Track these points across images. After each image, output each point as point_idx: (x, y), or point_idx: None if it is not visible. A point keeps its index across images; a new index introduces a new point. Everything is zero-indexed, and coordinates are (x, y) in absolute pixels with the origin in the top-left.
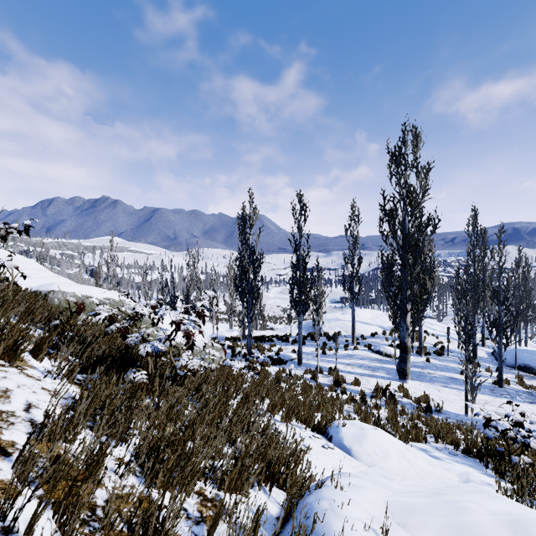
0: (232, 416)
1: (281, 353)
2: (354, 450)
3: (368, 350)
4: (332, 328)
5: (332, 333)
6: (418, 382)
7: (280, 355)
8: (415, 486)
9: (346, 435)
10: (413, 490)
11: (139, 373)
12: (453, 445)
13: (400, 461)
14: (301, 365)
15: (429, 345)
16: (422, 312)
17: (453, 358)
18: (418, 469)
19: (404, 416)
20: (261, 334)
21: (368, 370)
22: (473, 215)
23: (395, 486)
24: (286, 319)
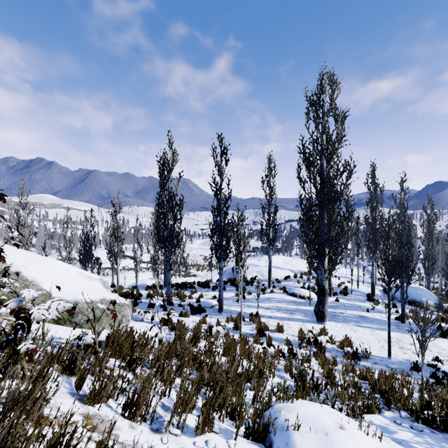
0: None
1: (202, 300)
2: None
3: (283, 293)
4: (249, 273)
5: (249, 278)
6: (334, 323)
7: (201, 302)
8: None
9: None
10: None
11: None
12: (406, 410)
13: None
14: (221, 312)
15: (334, 286)
16: (339, 255)
17: (356, 296)
18: None
19: (335, 368)
20: (183, 281)
21: (286, 313)
22: (372, 170)
23: None
24: (207, 266)
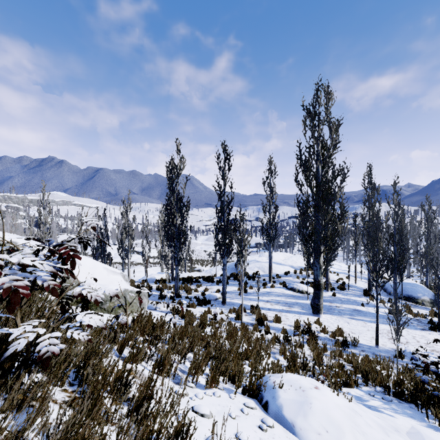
0: None
1: (207, 293)
2: (298, 425)
3: (283, 287)
4: (251, 269)
5: (251, 273)
6: (329, 315)
7: (206, 295)
8: None
9: (285, 401)
10: None
11: None
12: (382, 387)
13: (357, 439)
14: (225, 304)
15: (332, 281)
16: (334, 253)
17: (353, 291)
18: None
19: (325, 353)
20: (189, 275)
21: (285, 306)
22: (368, 171)
23: None
24: (211, 262)
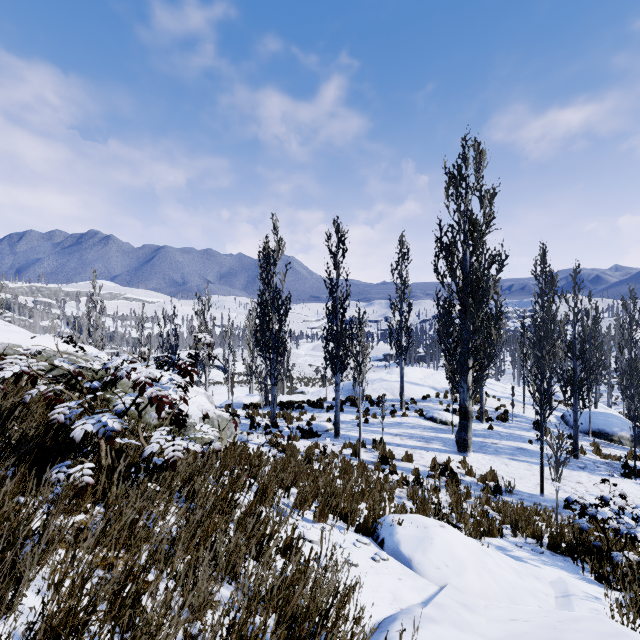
0: (234, 532)
1: (314, 423)
2: (416, 560)
3: (419, 416)
4: (375, 391)
5: (375, 397)
6: (481, 454)
7: (313, 425)
8: (512, 620)
9: (403, 537)
10: (512, 632)
11: (79, 467)
12: (535, 539)
13: (480, 575)
14: (338, 437)
15: (490, 409)
16: (486, 369)
17: (519, 423)
18: (504, 584)
19: (469, 500)
20: (289, 399)
21: (420, 442)
22: (541, 254)
23: (483, 622)
24: (319, 381)
